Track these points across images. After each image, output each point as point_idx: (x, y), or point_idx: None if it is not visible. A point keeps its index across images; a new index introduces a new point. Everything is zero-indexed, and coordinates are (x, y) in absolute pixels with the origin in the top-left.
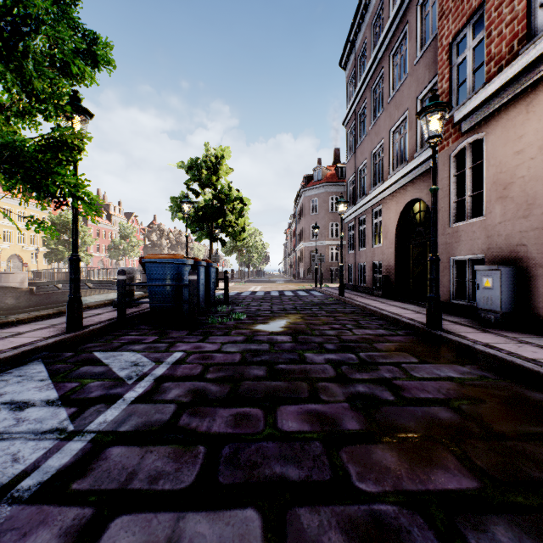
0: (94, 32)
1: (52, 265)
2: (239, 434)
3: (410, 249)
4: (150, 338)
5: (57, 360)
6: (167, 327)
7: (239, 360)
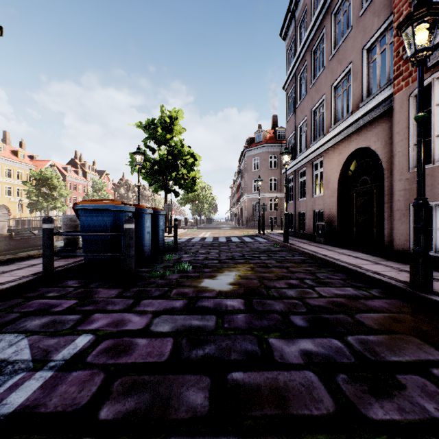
0: None
1: (35, 214)
2: None
3: (353, 198)
4: (65, 304)
5: None
6: (98, 284)
7: (169, 355)
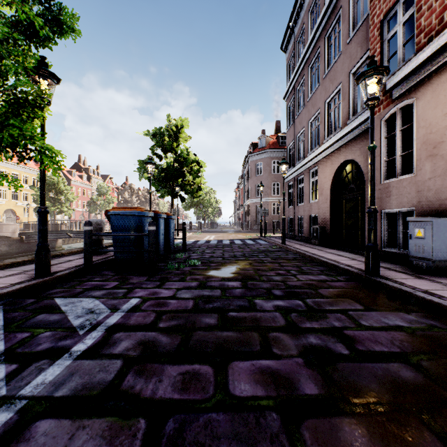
0: (61, 4)
1: None
2: (186, 401)
3: (343, 204)
4: (111, 284)
5: (17, 307)
6: (129, 273)
7: (192, 307)
